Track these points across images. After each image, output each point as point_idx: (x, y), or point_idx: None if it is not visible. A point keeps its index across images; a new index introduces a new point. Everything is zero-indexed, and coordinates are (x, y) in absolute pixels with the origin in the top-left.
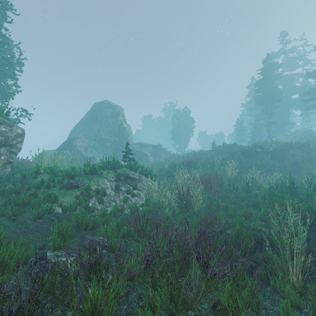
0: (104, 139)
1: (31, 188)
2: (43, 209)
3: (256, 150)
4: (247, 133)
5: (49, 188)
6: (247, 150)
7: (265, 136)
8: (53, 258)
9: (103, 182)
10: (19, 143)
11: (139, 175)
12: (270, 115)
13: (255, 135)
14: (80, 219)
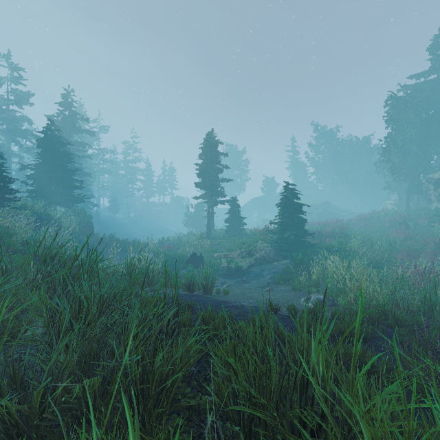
0: None
1: None
2: None
3: None
4: None
5: None
6: None
7: None
8: None
9: None
10: None
11: None
12: None
13: None
14: None
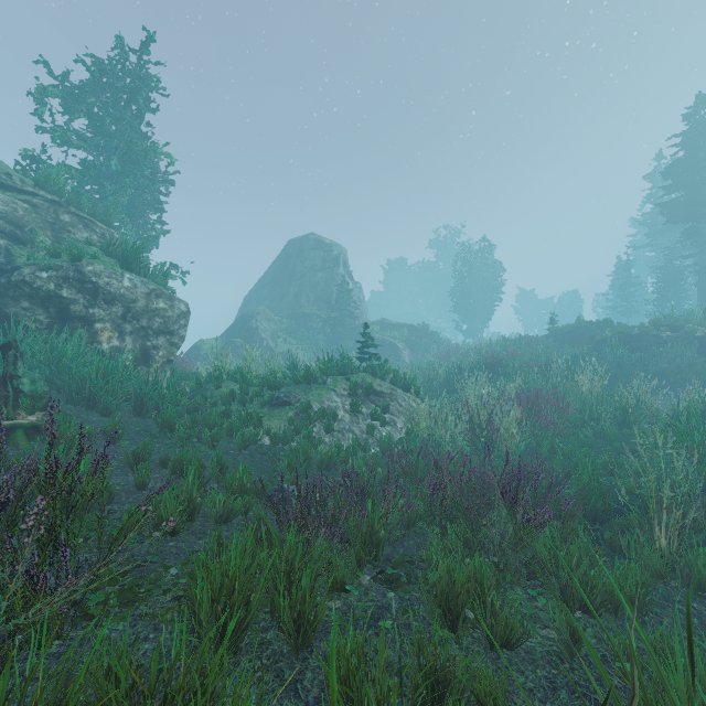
0: (310, 316)
1: (217, 403)
2: (245, 436)
3: (660, 336)
4: (645, 292)
5: (244, 405)
6: (636, 335)
7: (693, 298)
8: (295, 491)
9: (330, 398)
10: (182, 329)
11: (391, 387)
12: (705, 246)
13: (665, 296)
14: (309, 452)
